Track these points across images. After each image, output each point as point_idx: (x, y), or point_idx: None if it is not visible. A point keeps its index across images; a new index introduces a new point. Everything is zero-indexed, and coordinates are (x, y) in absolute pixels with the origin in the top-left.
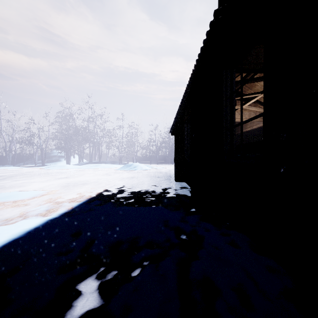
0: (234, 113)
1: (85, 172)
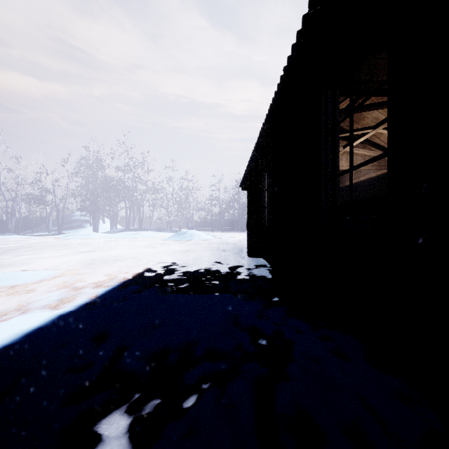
0: (338, 155)
1: (119, 243)
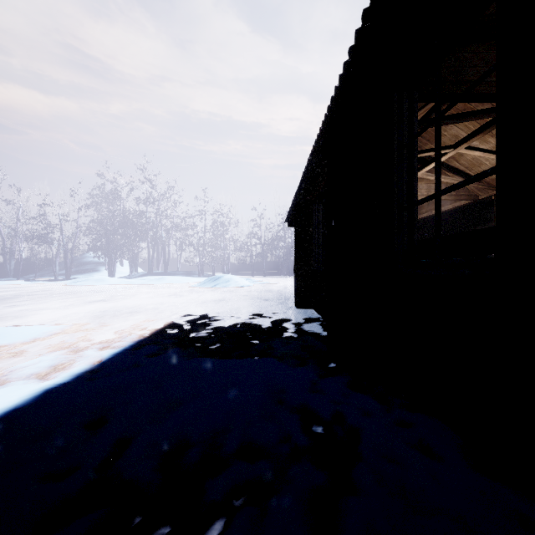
0: (416, 177)
1: (138, 291)
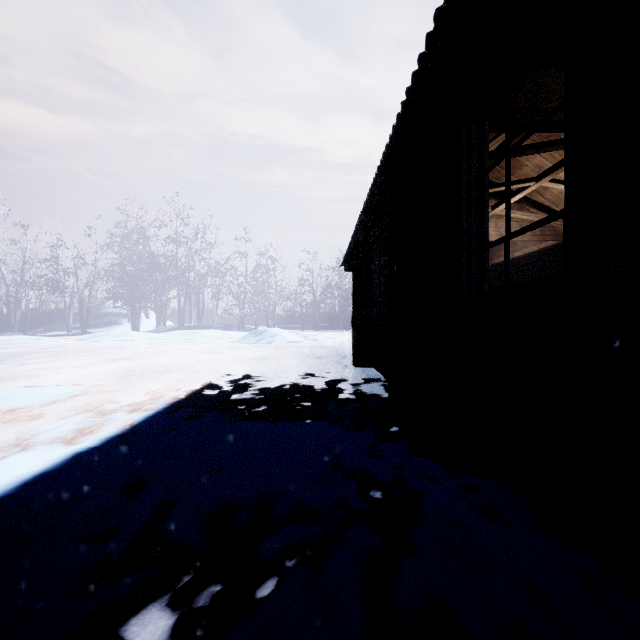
0: (487, 218)
1: (168, 347)
